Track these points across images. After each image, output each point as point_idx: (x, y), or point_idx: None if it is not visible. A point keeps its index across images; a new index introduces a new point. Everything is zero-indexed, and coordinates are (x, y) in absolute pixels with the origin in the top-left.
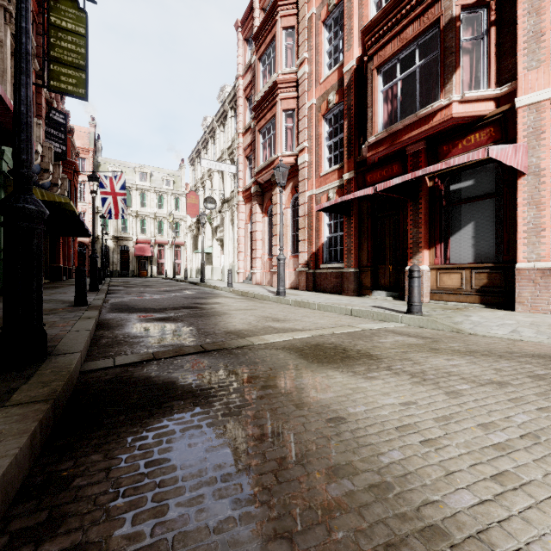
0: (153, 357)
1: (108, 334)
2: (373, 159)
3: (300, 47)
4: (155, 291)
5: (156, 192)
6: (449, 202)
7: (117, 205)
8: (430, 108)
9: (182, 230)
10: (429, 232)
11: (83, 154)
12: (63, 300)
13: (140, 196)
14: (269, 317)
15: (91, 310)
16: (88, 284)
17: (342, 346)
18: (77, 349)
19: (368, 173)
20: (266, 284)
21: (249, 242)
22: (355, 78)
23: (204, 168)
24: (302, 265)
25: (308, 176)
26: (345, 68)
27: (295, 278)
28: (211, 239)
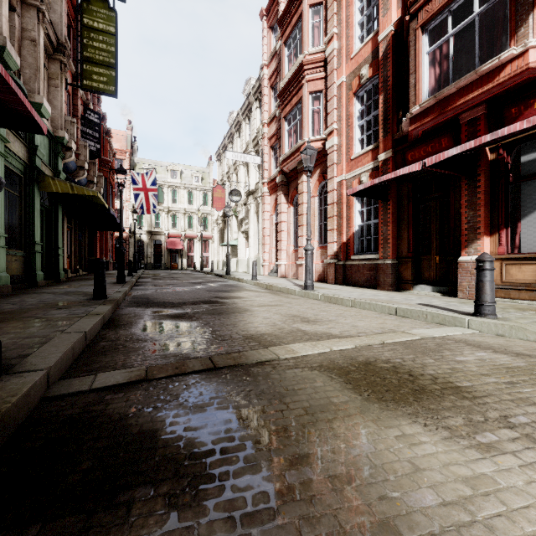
0: (144, 377)
1: (110, 335)
2: (416, 134)
3: (328, 23)
4: (180, 283)
5: (186, 188)
6: (518, 178)
7: (148, 200)
8: (495, 61)
9: (210, 224)
10: (490, 215)
11: (121, 155)
12: (87, 292)
13: (172, 193)
14: (296, 316)
15: (105, 304)
16: None
17: (404, 367)
18: (47, 363)
19: (408, 151)
20: (291, 277)
21: (274, 233)
22: (392, 45)
23: (230, 162)
24: (331, 257)
25: (337, 160)
26: (381, 36)
27: (323, 270)
28: (236, 232)
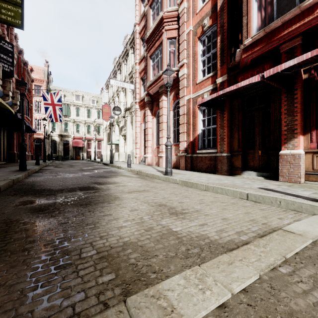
0: None
1: None
2: (246, 61)
3: None
4: (72, 170)
5: (86, 107)
6: None
7: (55, 112)
8: None
9: (102, 131)
10: (303, 120)
11: (40, 83)
12: None
13: (76, 110)
14: (163, 205)
15: None
16: (28, 165)
17: None
18: None
19: (239, 75)
20: (155, 165)
21: (143, 136)
22: (227, 1)
23: (114, 90)
24: (182, 151)
25: (187, 84)
26: None
27: (176, 160)
28: (118, 135)
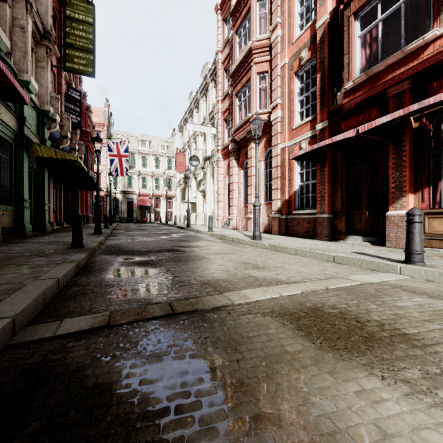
0: (106, 323)
1: (82, 280)
2: (349, 106)
3: (272, 14)
4: (147, 234)
5: (153, 155)
6: (439, 143)
7: (122, 165)
8: (420, 41)
9: (174, 185)
10: (414, 176)
11: (100, 128)
12: (67, 241)
13: (142, 159)
14: (247, 263)
15: (81, 252)
16: None
17: (350, 313)
18: (14, 310)
19: (342, 121)
20: (242, 229)
21: (227, 192)
22: (328, 31)
23: (190, 133)
24: (275, 212)
25: (281, 130)
26: (318, 23)
27: (268, 223)
28: (195, 191)
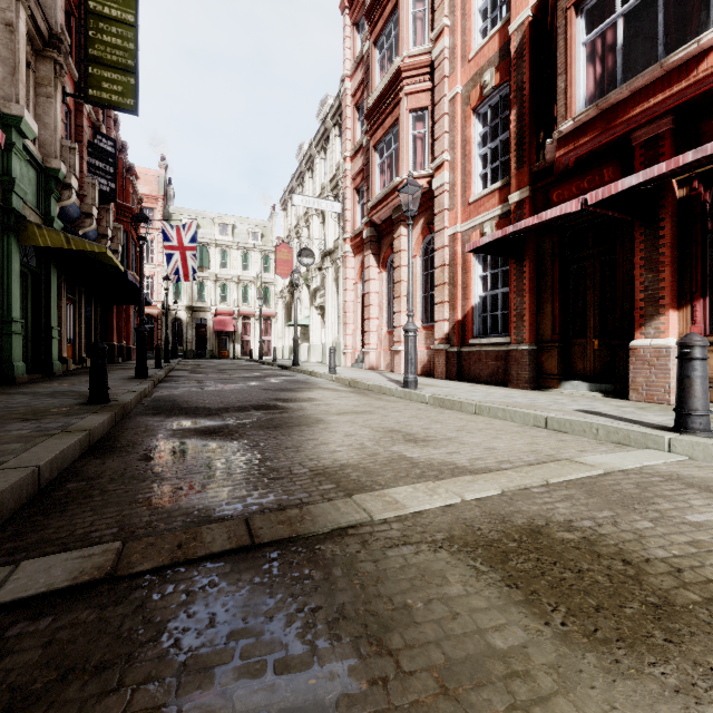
0: (109, 570)
1: (90, 467)
2: (565, 162)
3: (436, 12)
4: (226, 378)
5: (240, 249)
6: None
7: (186, 263)
8: (693, 47)
9: (273, 297)
10: (678, 279)
11: (151, 203)
12: (84, 392)
13: (220, 255)
14: (396, 430)
15: (101, 412)
16: None
17: (606, 541)
18: None
19: (554, 188)
20: (384, 369)
21: (359, 309)
22: (530, 38)
23: (299, 212)
24: (440, 341)
25: (449, 204)
26: (513, 24)
27: (428, 360)
28: (308, 307)
